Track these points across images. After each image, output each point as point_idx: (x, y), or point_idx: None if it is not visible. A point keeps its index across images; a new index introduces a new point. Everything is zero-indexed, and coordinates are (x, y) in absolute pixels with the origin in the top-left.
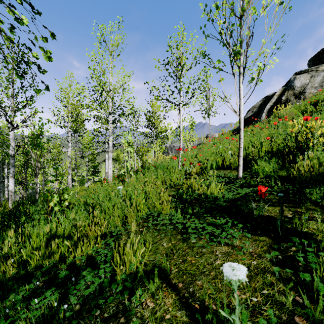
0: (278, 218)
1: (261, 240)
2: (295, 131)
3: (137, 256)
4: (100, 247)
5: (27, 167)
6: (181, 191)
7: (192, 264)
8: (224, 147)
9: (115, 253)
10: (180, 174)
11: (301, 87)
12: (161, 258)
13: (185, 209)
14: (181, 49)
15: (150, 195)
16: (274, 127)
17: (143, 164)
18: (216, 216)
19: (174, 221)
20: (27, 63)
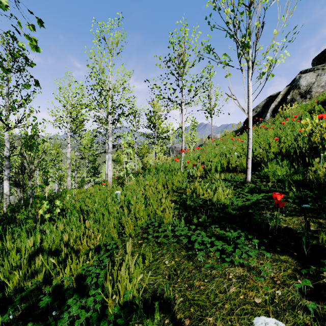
0: (298, 231)
1: (283, 260)
2: (309, 131)
3: (134, 281)
4: (92, 265)
5: (25, 168)
6: (184, 196)
7: (200, 291)
8: (227, 148)
9: (108, 275)
10: (183, 177)
11: (307, 86)
12: (163, 281)
13: (189, 217)
14: (183, 46)
15: (150, 200)
16: (280, 128)
17: (143, 166)
18: (225, 227)
19: (177, 233)
20: (13, 54)
